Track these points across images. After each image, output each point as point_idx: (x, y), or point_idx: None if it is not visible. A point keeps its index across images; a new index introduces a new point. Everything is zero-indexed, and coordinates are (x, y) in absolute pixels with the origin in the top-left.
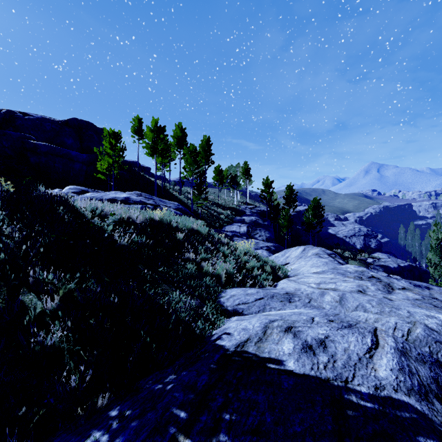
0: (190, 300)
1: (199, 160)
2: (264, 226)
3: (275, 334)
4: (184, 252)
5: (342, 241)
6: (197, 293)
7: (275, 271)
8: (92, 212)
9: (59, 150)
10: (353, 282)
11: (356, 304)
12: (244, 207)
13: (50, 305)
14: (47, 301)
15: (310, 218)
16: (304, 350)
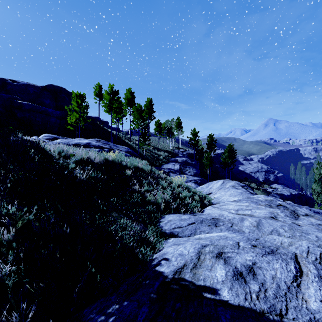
0: (135, 225)
1: (144, 116)
2: (192, 165)
3: (208, 260)
4: (131, 185)
5: (249, 175)
6: (141, 219)
7: (202, 200)
8: (59, 154)
9: (39, 108)
10: (265, 209)
11: (270, 229)
12: (177, 151)
13: (6, 236)
14: (4, 233)
15: (226, 159)
16: (235, 277)
